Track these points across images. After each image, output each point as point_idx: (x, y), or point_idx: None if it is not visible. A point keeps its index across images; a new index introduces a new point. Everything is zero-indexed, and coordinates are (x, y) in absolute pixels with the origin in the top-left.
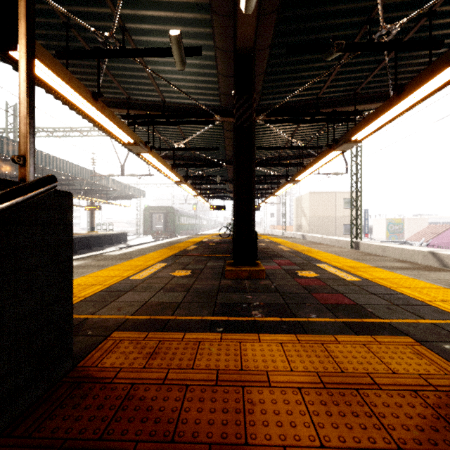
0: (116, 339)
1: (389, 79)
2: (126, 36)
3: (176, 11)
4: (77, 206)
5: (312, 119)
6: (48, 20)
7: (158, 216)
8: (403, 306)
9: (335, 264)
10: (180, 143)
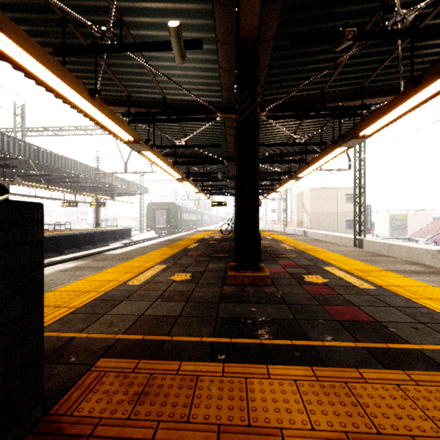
0: (101, 371)
1: (400, 71)
2: (124, 31)
3: (176, 2)
4: (83, 202)
5: (317, 115)
6: (45, 16)
7: (161, 212)
8: (431, 325)
9: (342, 267)
10: (181, 140)
